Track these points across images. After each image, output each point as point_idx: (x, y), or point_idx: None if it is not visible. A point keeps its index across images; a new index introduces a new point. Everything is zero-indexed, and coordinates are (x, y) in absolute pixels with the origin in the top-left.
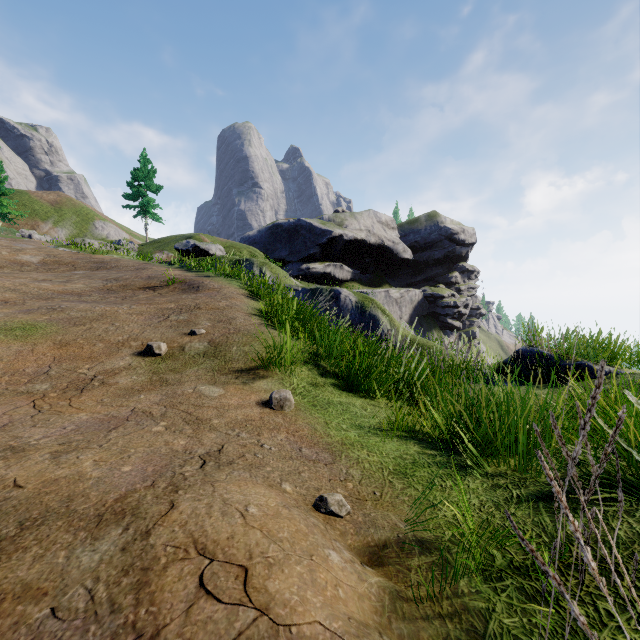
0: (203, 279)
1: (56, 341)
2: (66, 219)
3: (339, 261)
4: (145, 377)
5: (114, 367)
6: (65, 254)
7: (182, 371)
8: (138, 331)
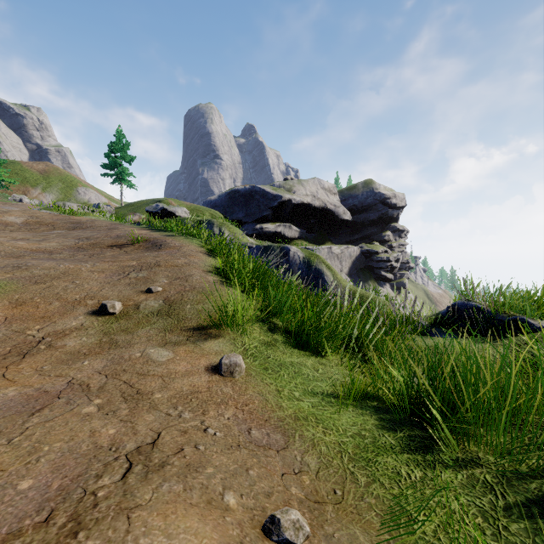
0: (166, 238)
1: (12, 300)
2: (53, 186)
3: (288, 222)
4: (95, 338)
5: (65, 327)
6: (47, 215)
7: (134, 331)
8: (96, 289)
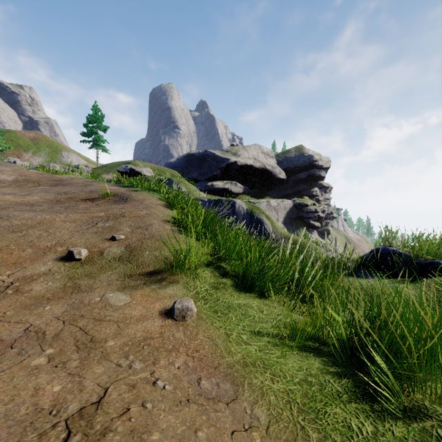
0: (131, 193)
1: None
2: (41, 150)
3: (234, 180)
4: (60, 283)
5: (34, 273)
6: (34, 174)
7: (96, 276)
8: (67, 237)
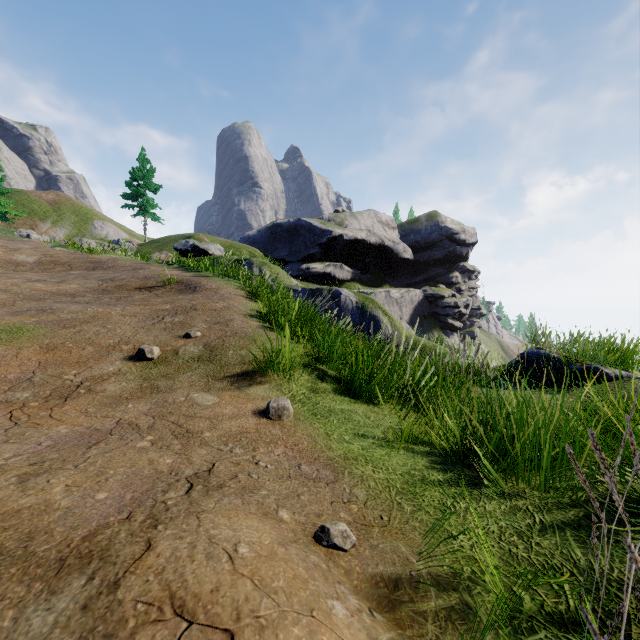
0: (201, 279)
1: (43, 345)
2: (65, 219)
3: (339, 261)
4: (135, 383)
5: (103, 373)
6: (62, 254)
7: (175, 377)
8: (130, 334)
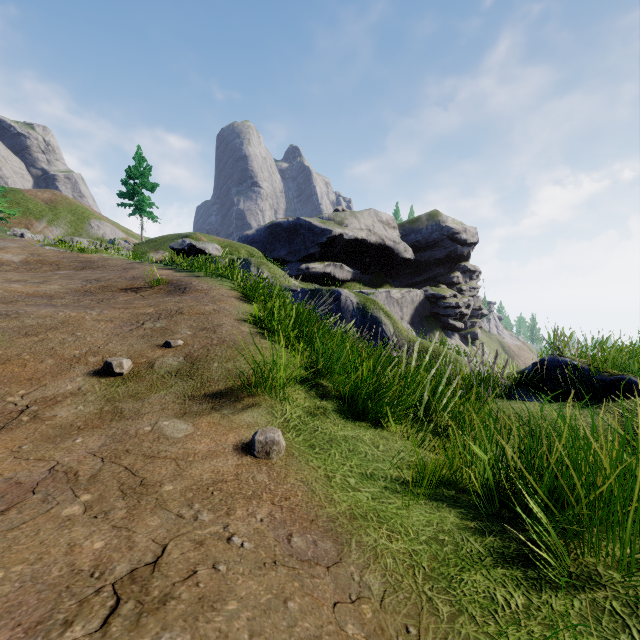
0: (192, 280)
1: None
2: (61, 218)
3: (339, 261)
4: (94, 407)
5: (58, 392)
6: (51, 253)
7: (145, 397)
8: (102, 342)
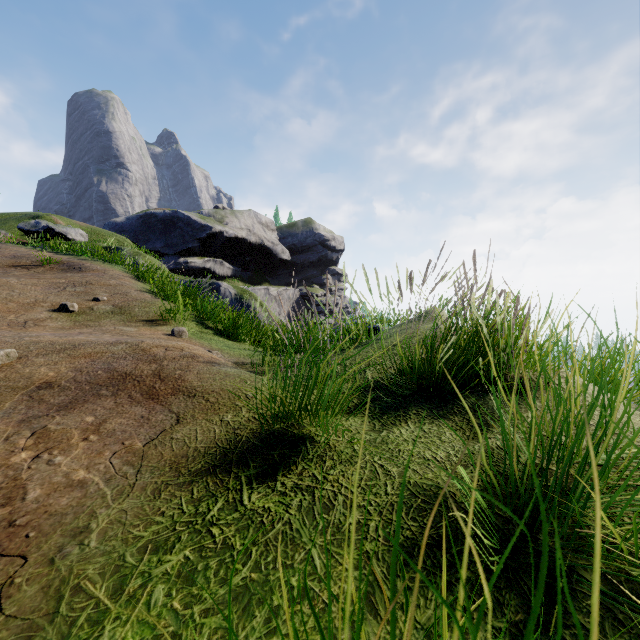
0: (82, 261)
1: None
2: None
3: (219, 257)
4: (69, 323)
5: (38, 317)
6: None
7: (98, 321)
8: (42, 297)
